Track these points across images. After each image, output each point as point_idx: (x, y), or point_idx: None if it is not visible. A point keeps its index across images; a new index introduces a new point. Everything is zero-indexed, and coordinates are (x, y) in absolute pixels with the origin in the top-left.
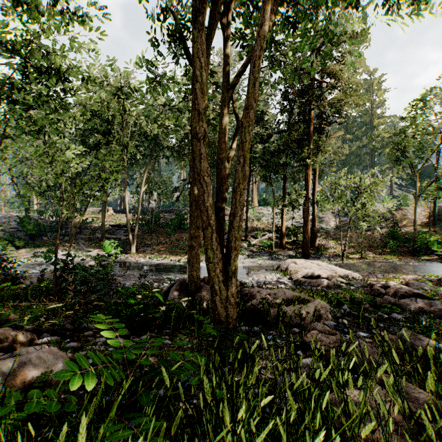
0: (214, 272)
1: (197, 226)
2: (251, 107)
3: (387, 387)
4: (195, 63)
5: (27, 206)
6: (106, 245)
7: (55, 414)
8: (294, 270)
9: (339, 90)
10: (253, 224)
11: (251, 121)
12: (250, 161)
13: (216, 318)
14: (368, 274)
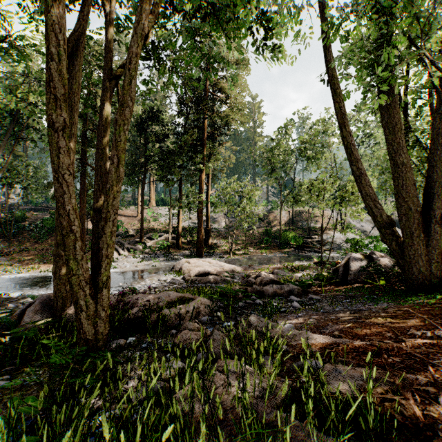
0: (78, 285)
1: None
2: (127, 105)
3: (195, 383)
4: (49, 37)
5: None
6: None
7: None
8: (187, 269)
9: (228, 106)
10: (150, 225)
11: (126, 120)
12: (145, 159)
13: (81, 338)
14: (248, 267)
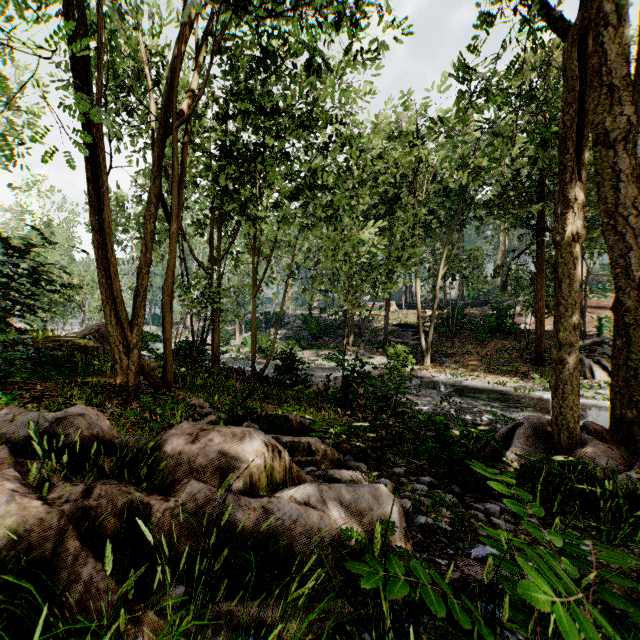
0: None
1: (573, 323)
2: None
3: None
4: None
5: (310, 302)
6: (391, 351)
7: (414, 599)
8: None
9: None
10: None
11: None
12: None
13: None
14: None
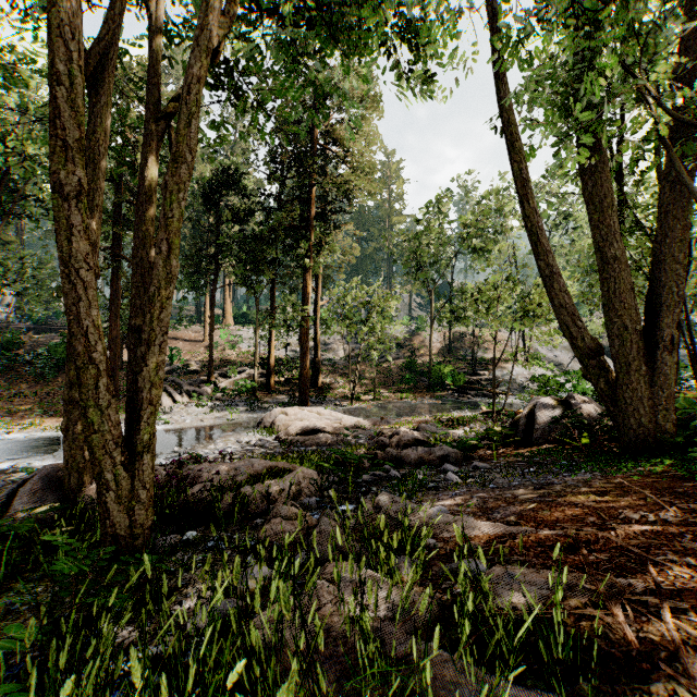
0: (103, 449)
1: None
2: (183, 159)
3: (283, 595)
4: (53, 45)
5: None
6: None
7: None
8: (284, 424)
9: (348, 167)
10: (225, 355)
11: (182, 184)
12: (217, 249)
13: (108, 534)
14: (379, 420)
